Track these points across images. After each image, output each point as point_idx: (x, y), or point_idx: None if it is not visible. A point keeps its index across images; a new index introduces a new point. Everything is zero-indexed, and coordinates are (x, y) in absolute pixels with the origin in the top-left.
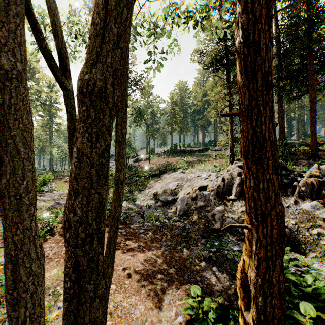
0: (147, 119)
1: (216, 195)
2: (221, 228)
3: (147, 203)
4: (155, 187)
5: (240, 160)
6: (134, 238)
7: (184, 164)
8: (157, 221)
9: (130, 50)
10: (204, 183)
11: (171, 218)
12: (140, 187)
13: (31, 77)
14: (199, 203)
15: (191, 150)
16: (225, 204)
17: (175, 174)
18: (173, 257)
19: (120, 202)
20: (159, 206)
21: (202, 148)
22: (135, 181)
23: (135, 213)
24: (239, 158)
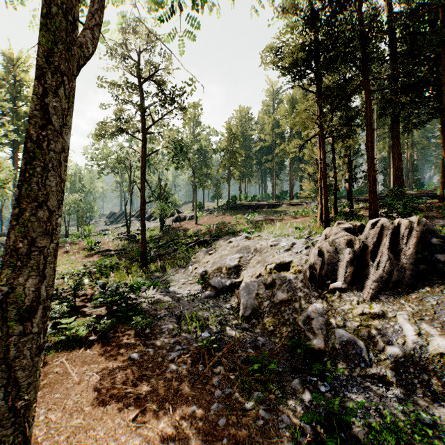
0: (193, 158)
1: (308, 281)
2: (325, 348)
3: (189, 290)
4: (203, 261)
5: (335, 219)
6: (157, 377)
7: (247, 225)
8: (205, 329)
9: (151, 4)
10: (286, 258)
11: (231, 321)
12: (181, 262)
13: (17, 95)
14: (279, 295)
15: (257, 204)
16: (328, 298)
17: (236, 242)
18: (238, 438)
19: (16, 402)
20: (209, 296)
21: (274, 202)
22: (174, 251)
23: (167, 310)
24: (333, 215)
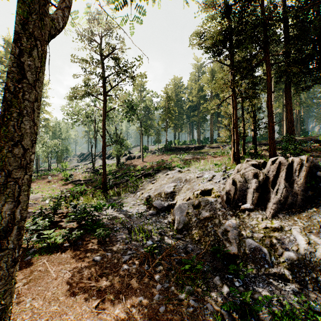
0: (140, 114)
1: (225, 203)
2: (238, 253)
3: (138, 209)
4: (147, 188)
5: (244, 157)
6: (113, 274)
7: (180, 162)
8: (149, 238)
9: None
10: (208, 186)
11: (168, 232)
12: (131, 189)
13: None
14: (203, 214)
15: (186, 147)
16: (239, 216)
17: (171, 174)
18: None
19: None
20: (152, 214)
21: (199, 145)
22: (126, 181)
23: (121, 224)
24: (242, 155)
